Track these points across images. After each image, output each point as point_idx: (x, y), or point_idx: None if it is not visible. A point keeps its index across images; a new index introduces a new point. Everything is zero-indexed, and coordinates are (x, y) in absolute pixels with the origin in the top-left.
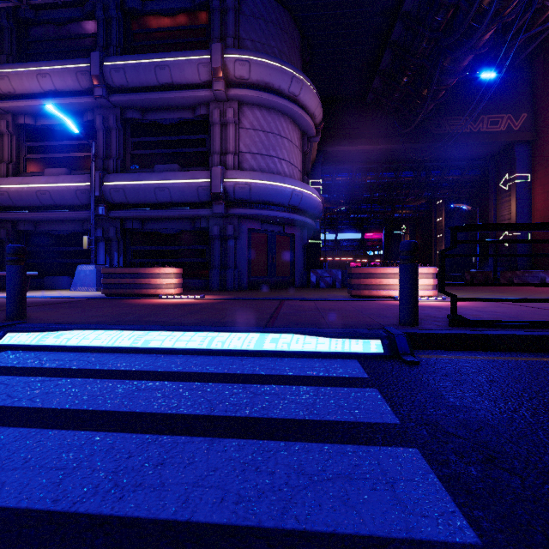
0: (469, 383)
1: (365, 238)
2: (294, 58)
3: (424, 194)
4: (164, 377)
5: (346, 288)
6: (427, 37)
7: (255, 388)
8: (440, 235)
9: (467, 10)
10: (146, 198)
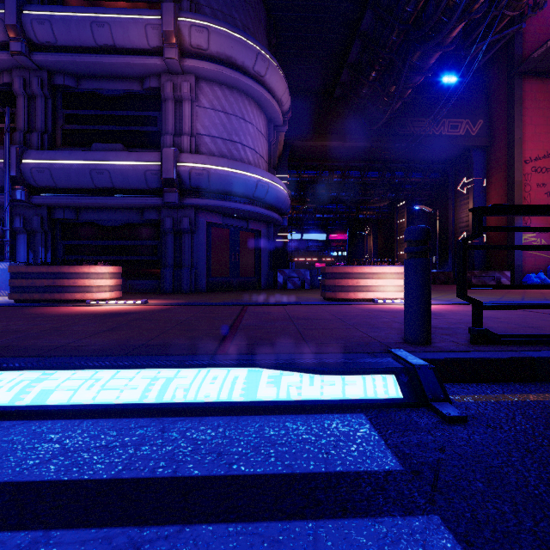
0: None
1: (330, 238)
2: (260, 37)
3: (388, 195)
4: None
5: (316, 289)
6: (397, 29)
7: (164, 545)
8: (402, 236)
9: (438, 2)
10: (79, 182)
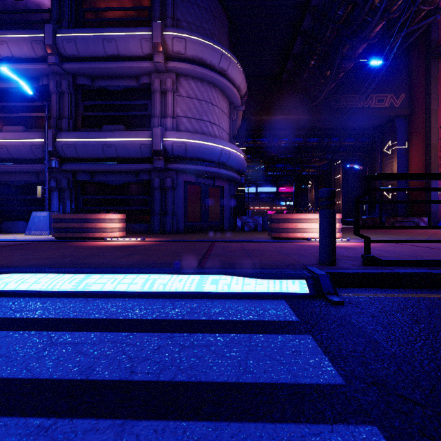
0: (398, 325)
1: (279, 191)
2: (223, 40)
3: (326, 156)
4: (87, 327)
5: (266, 231)
6: (331, 27)
7: (183, 338)
8: (338, 189)
9: (363, 6)
10: (95, 153)
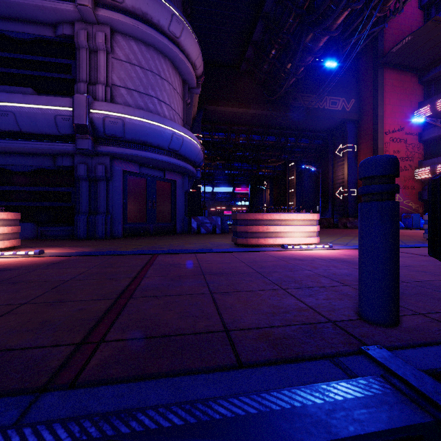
0: None
1: (236, 191)
2: (175, 3)
3: (282, 156)
4: None
5: (226, 234)
6: (294, 12)
7: None
8: (292, 190)
9: None
10: None
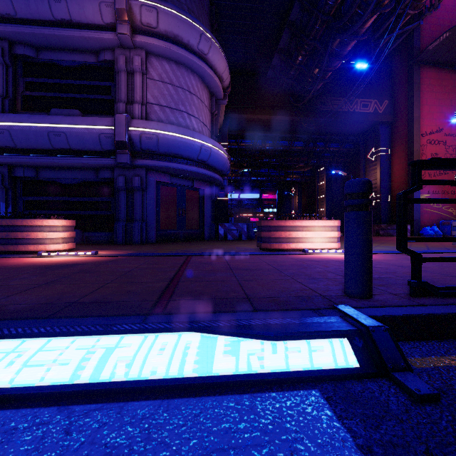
0: None
1: (263, 197)
2: (203, 20)
3: (311, 161)
4: None
5: (252, 240)
6: (320, 19)
7: None
8: (322, 196)
9: None
10: (38, 143)
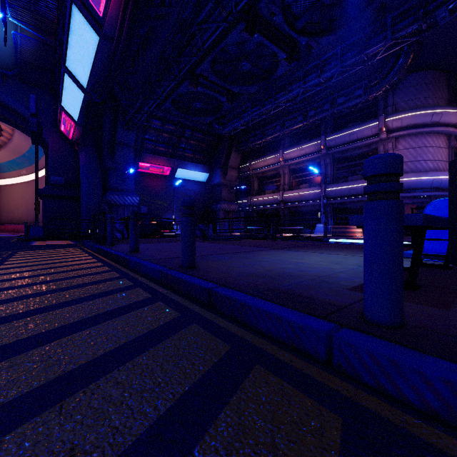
0: None
1: None
2: (439, 94)
3: None
4: None
5: None
6: None
7: None
8: None
9: None
10: (344, 194)
